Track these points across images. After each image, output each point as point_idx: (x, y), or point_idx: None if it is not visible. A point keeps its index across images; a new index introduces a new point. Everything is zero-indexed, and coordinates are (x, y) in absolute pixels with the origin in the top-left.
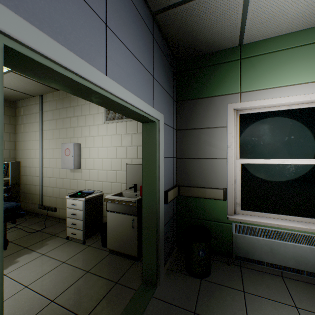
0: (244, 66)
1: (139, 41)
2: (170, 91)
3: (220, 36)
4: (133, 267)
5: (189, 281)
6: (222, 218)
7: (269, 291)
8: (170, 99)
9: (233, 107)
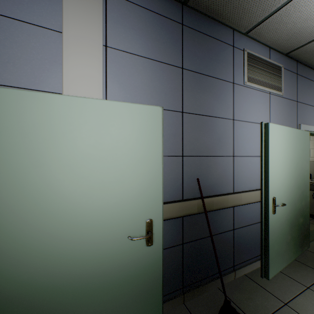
0: None
1: None
2: None
3: None
4: (313, 220)
5: None
6: None
7: None
8: None
9: None
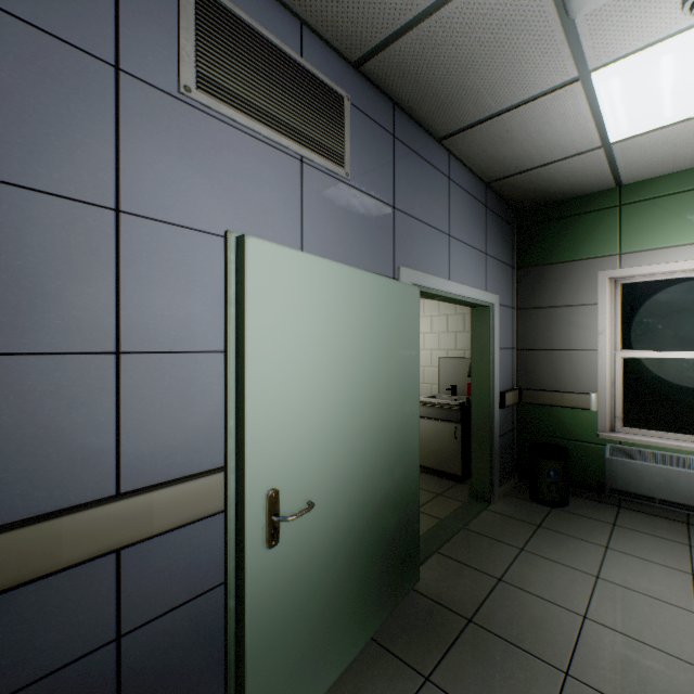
0: (625, 215)
1: (472, 226)
2: (506, 258)
3: (582, 184)
4: (456, 487)
5: (534, 506)
6: (589, 437)
7: (655, 530)
8: (507, 269)
9: (606, 276)
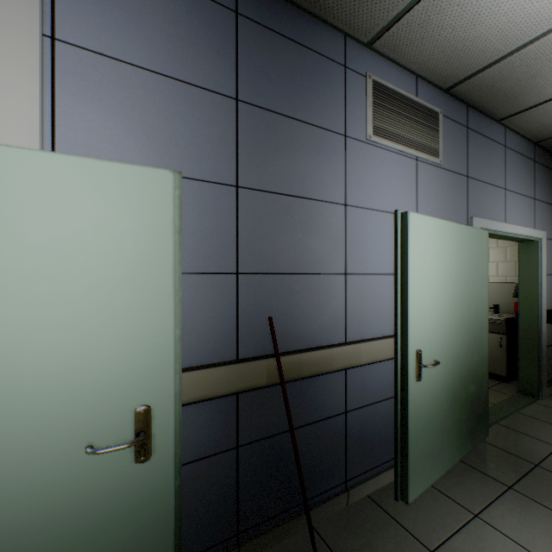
0: None
1: (522, 179)
2: (551, 200)
3: None
4: (502, 385)
5: None
6: None
7: None
8: None
9: None
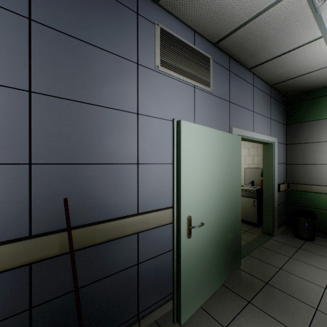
0: None
1: (264, 106)
2: (280, 120)
3: (323, 82)
4: (254, 228)
5: (296, 239)
6: (326, 207)
7: None
8: (281, 125)
9: None
